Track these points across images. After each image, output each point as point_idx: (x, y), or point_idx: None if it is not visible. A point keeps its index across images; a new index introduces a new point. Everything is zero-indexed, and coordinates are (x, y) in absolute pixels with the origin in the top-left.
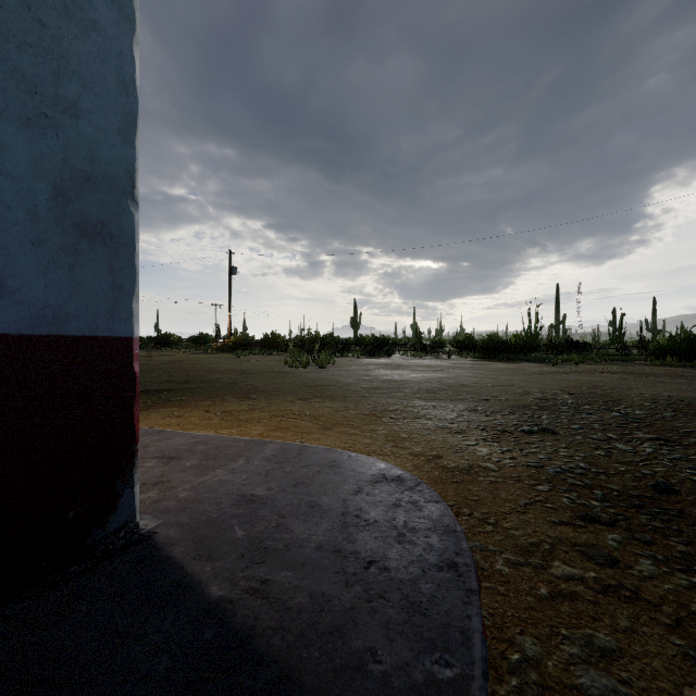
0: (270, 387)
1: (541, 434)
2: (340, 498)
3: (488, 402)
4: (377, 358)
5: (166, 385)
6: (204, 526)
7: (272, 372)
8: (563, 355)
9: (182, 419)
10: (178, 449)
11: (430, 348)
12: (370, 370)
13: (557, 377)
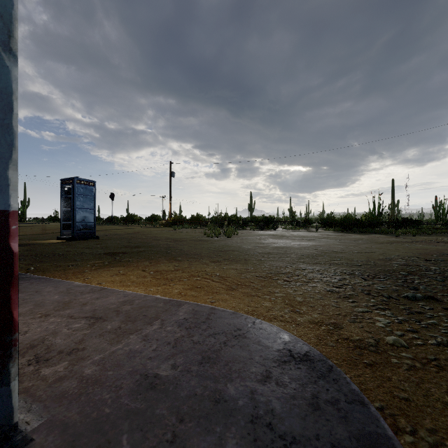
0: (192, 251)
1: (425, 301)
2: (248, 388)
3: (361, 267)
4: (266, 230)
5: (123, 249)
6: (89, 433)
7: (195, 240)
8: (402, 228)
9: (124, 277)
10: (108, 308)
11: (302, 224)
12: (262, 239)
13: (405, 246)
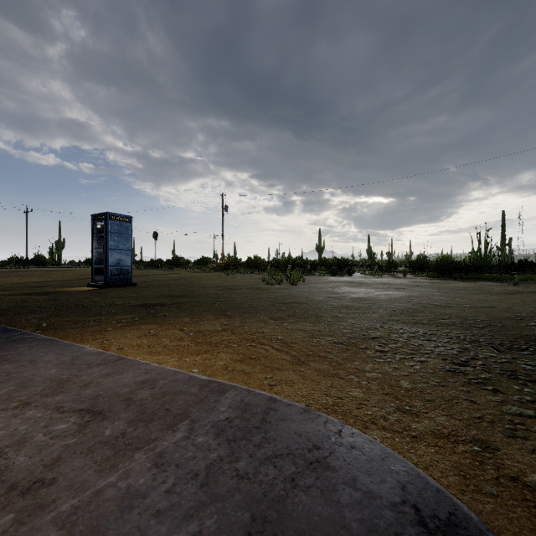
0: (246, 304)
1: None
2: None
3: (484, 330)
4: (340, 276)
5: (161, 299)
6: None
7: (251, 288)
8: (520, 274)
9: (154, 339)
10: (116, 395)
11: (385, 268)
12: (336, 287)
13: (535, 298)
